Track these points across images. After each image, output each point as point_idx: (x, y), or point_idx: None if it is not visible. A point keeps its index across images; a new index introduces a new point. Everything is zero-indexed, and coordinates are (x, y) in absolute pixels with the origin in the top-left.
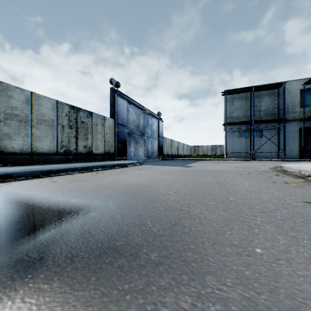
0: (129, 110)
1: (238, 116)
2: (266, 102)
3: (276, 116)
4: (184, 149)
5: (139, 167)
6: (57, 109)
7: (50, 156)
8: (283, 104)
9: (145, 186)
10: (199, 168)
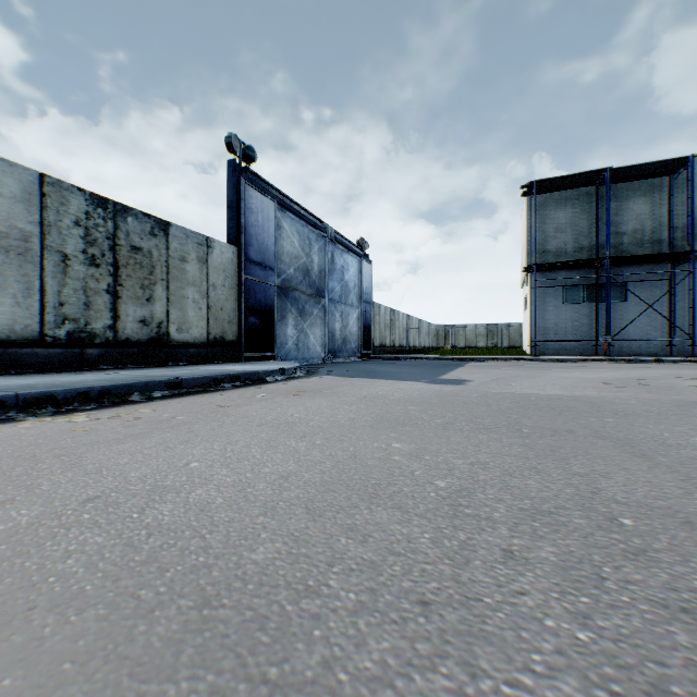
0: (282, 227)
1: (563, 249)
2: (637, 212)
3: (663, 248)
4: (422, 334)
5: (299, 384)
6: (41, 200)
7: (15, 349)
8: (687, 213)
9: (244, 624)
10: (498, 391)
